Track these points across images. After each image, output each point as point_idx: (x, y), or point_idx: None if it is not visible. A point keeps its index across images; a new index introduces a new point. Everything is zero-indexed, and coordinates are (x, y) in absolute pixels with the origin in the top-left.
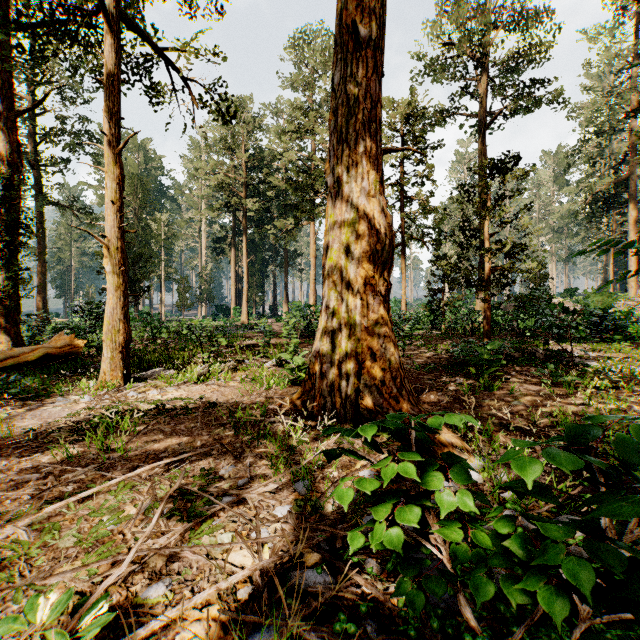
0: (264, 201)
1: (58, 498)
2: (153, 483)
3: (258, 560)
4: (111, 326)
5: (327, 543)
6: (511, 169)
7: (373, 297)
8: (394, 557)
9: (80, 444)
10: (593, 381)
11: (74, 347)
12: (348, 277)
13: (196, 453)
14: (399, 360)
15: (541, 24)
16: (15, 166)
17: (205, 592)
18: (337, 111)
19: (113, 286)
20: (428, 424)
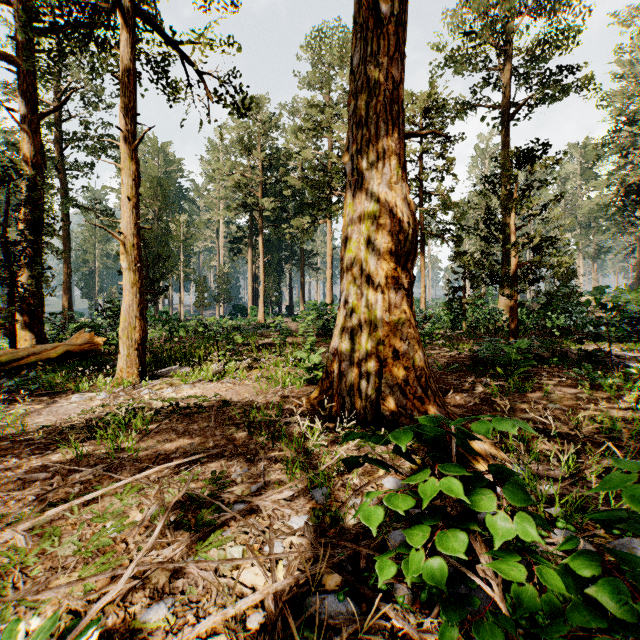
0: (280, 200)
1: (63, 500)
2: (161, 486)
3: (271, 580)
4: (127, 323)
5: (349, 562)
6: (539, 158)
7: (395, 290)
8: (429, 585)
9: (91, 442)
10: (637, 383)
11: (94, 345)
12: (368, 269)
13: (208, 454)
14: (424, 358)
15: (569, 8)
16: (38, 167)
17: (210, 619)
18: (356, 94)
19: (129, 283)
20: (473, 430)
